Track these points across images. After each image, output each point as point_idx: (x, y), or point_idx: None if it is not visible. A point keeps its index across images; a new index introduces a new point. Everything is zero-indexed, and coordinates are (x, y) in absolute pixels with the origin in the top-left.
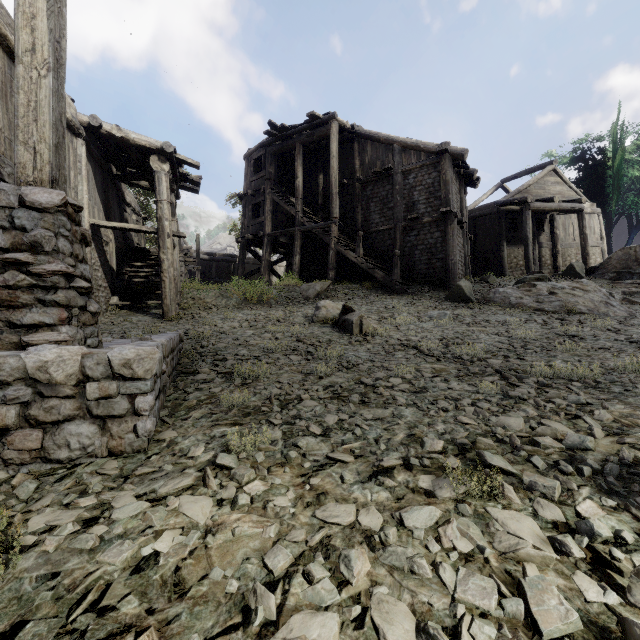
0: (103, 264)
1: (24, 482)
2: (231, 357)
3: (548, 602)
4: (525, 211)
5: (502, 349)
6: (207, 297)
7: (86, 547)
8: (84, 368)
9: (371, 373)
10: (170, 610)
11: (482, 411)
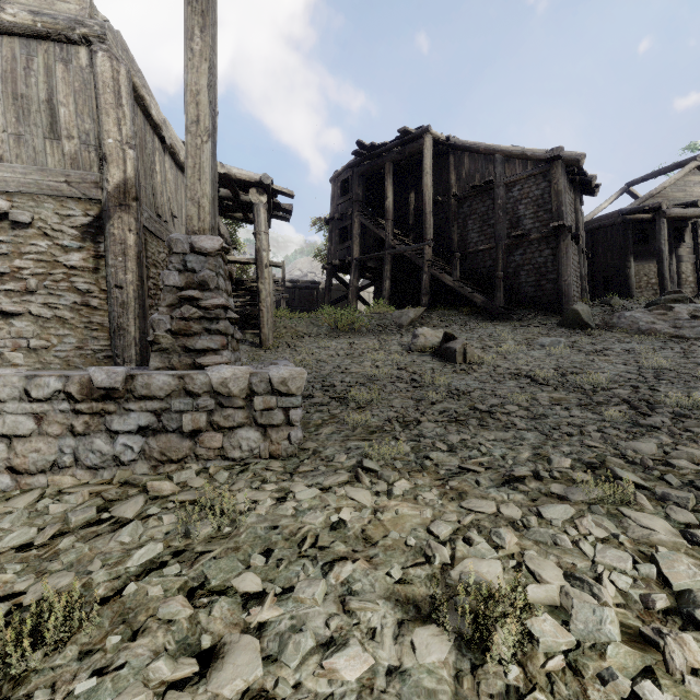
0: None
1: (220, 471)
2: (338, 383)
3: (678, 567)
4: (659, 219)
5: (630, 379)
6: (298, 326)
7: (287, 514)
8: (251, 384)
9: (484, 400)
10: (369, 552)
11: (610, 436)
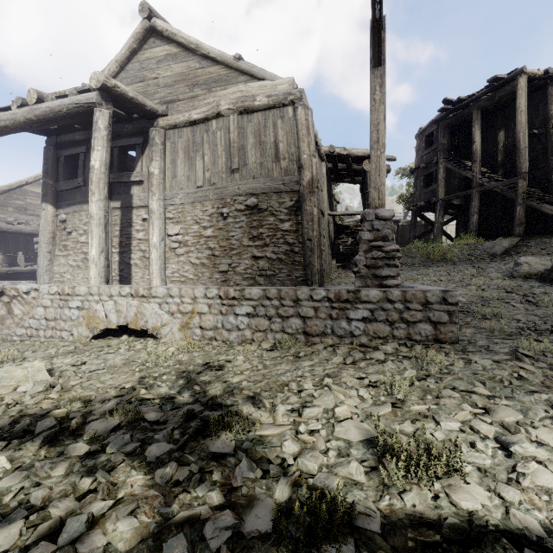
0: (329, 239)
1: (416, 344)
2: None
3: None
4: None
5: None
6: None
7: (478, 369)
8: (427, 297)
9: None
10: None
11: None
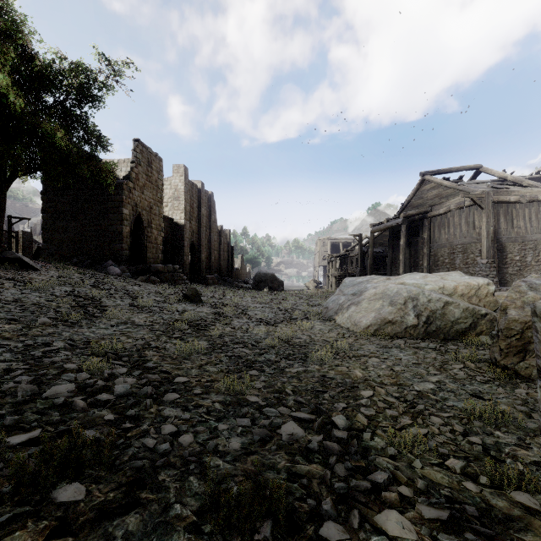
0: None
1: None
2: None
3: None
4: None
5: None
6: None
7: None
8: None
9: None
10: None
11: None
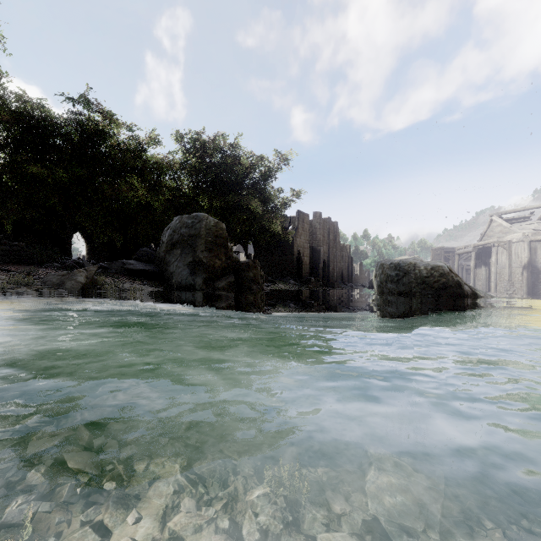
0: None
1: None
2: None
3: None
4: None
5: None
6: None
7: None
8: None
9: None
10: None
11: None
